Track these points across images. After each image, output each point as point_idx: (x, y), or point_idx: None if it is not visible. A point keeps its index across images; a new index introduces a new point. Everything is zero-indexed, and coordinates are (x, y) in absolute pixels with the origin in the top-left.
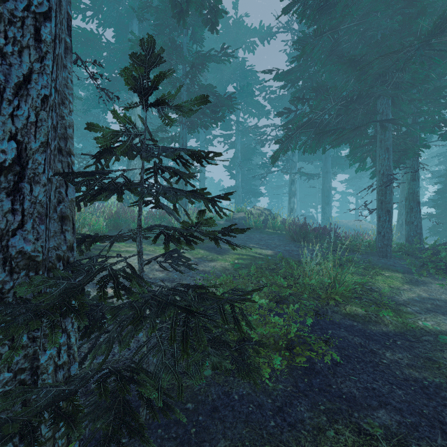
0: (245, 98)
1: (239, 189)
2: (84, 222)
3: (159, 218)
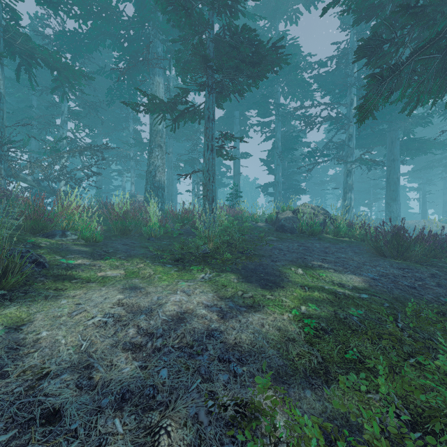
0: (287, 74)
1: (280, 185)
2: (0, 231)
3: (181, 219)
